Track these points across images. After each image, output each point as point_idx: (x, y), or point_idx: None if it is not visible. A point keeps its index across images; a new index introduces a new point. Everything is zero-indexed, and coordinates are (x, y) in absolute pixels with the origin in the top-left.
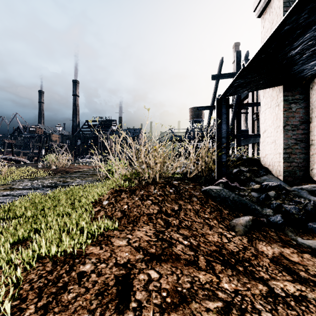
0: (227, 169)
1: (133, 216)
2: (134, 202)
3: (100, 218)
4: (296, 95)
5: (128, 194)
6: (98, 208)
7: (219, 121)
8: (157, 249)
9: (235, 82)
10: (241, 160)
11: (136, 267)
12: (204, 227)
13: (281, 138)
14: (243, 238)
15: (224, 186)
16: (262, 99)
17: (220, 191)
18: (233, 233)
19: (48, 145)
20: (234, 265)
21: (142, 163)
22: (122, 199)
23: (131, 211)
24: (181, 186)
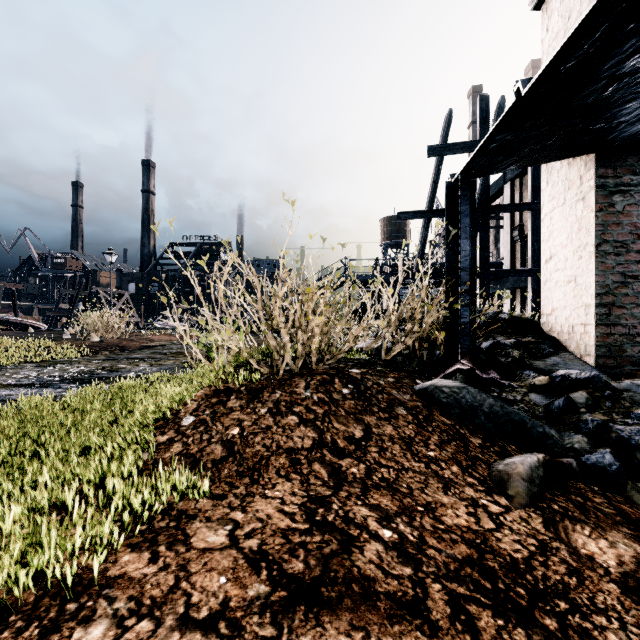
0: (470, 340)
1: (251, 456)
2: (256, 420)
3: (165, 467)
4: (624, 174)
5: (244, 399)
6: (169, 435)
7: (454, 234)
8: (309, 561)
9: (493, 140)
10: (497, 321)
11: (244, 634)
12: (430, 485)
13: (591, 271)
14: (530, 514)
15: (467, 379)
16: (545, 189)
17: (459, 391)
18: (502, 500)
19: (90, 293)
20: (530, 610)
21: (279, 327)
22: (229, 411)
23: (247, 442)
24: (369, 380)
